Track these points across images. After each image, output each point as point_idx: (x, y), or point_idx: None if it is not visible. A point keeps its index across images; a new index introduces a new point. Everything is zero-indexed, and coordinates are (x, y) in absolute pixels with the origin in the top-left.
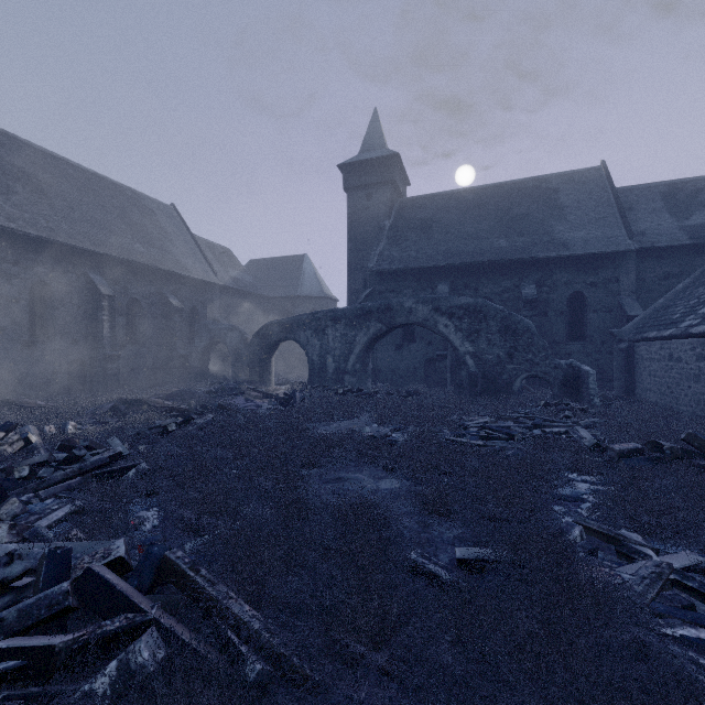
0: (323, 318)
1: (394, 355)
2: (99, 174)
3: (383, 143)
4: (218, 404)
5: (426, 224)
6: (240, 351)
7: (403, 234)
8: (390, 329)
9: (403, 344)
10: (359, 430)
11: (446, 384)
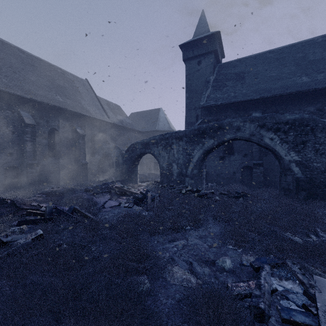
0: (170, 138)
1: (219, 163)
2: (40, 58)
3: (208, 29)
4: (73, 208)
5: (239, 75)
6: (119, 161)
7: (223, 83)
8: (220, 144)
9: (225, 156)
10: (216, 261)
11: (262, 185)
